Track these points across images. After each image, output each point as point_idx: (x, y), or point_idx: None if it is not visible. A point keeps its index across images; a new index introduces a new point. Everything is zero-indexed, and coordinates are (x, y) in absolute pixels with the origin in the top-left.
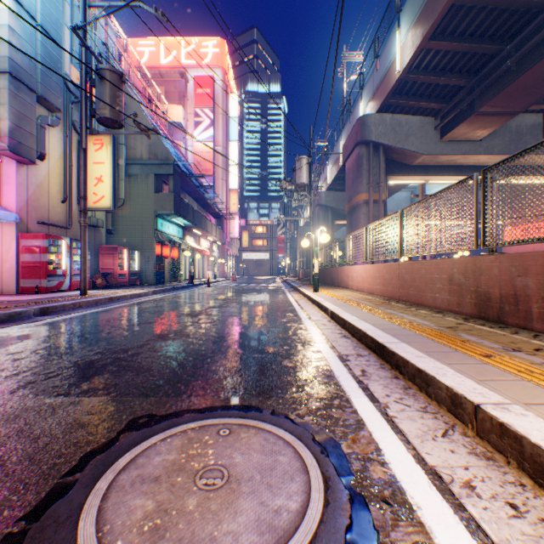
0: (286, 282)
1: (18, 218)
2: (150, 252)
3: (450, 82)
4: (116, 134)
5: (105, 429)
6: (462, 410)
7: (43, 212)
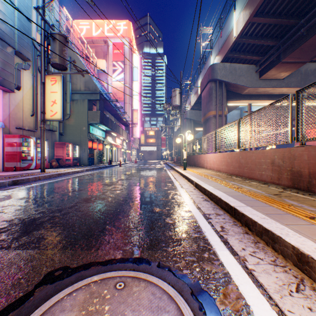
0: (167, 164)
1: (3, 125)
2: (85, 146)
3: (266, 43)
4: (62, 74)
5: (26, 283)
6: (310, 267)
7: (19, 121)
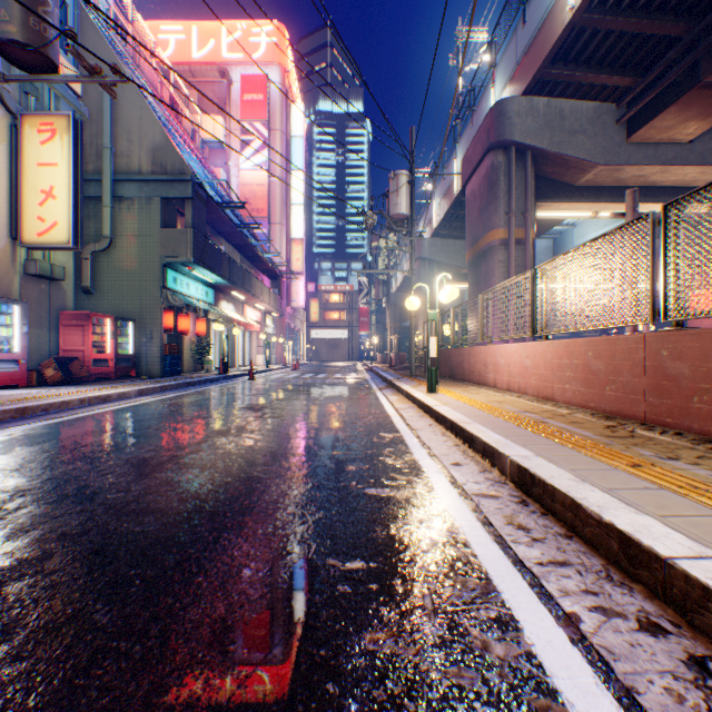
0: (373, 371)
1: None
2: (153, 323)
3: (659, 28)
4: (39, 81)
5: None
6: None
7: None
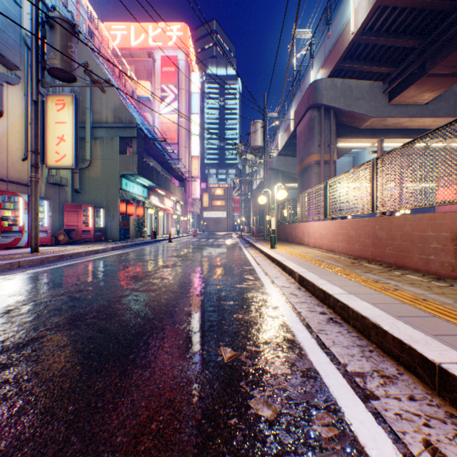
0: (242, 238)
1: None
2: (114, 209)
3: (403, 43)
4: (68, 87)
5: None
6: None
7: (1, 168)
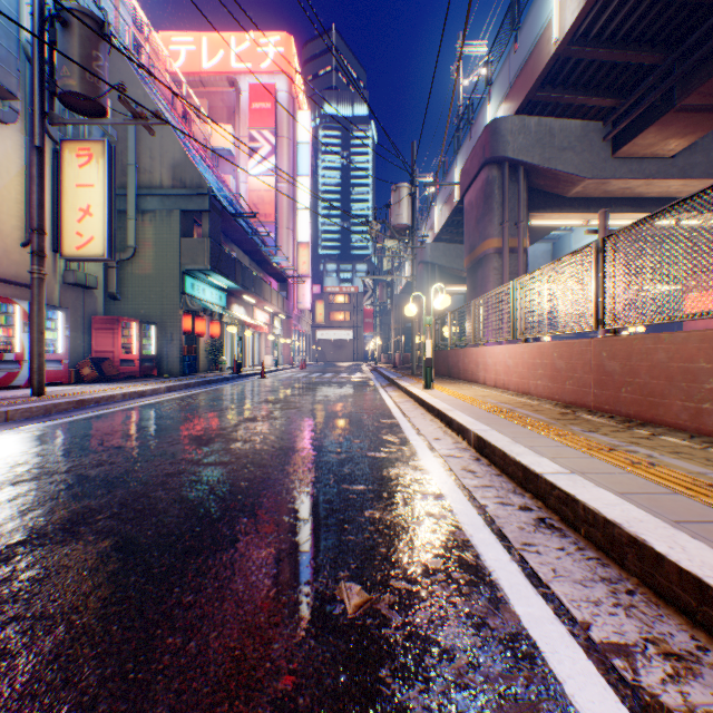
0: (377, 371)
1: None
2: (173, 326)
3: (637, 58)
4: (92, 124)
5: None
6: None
7: None
